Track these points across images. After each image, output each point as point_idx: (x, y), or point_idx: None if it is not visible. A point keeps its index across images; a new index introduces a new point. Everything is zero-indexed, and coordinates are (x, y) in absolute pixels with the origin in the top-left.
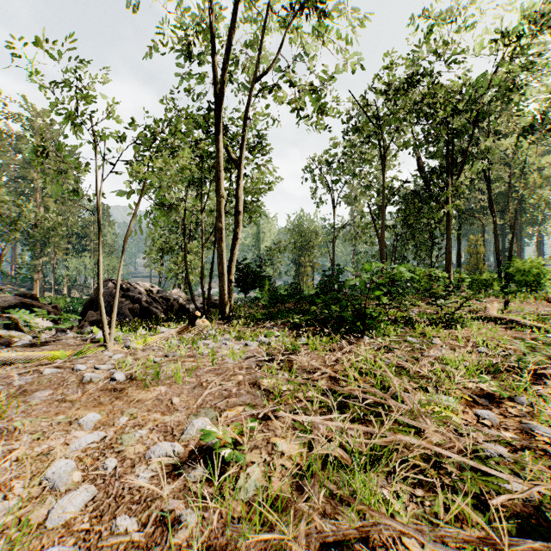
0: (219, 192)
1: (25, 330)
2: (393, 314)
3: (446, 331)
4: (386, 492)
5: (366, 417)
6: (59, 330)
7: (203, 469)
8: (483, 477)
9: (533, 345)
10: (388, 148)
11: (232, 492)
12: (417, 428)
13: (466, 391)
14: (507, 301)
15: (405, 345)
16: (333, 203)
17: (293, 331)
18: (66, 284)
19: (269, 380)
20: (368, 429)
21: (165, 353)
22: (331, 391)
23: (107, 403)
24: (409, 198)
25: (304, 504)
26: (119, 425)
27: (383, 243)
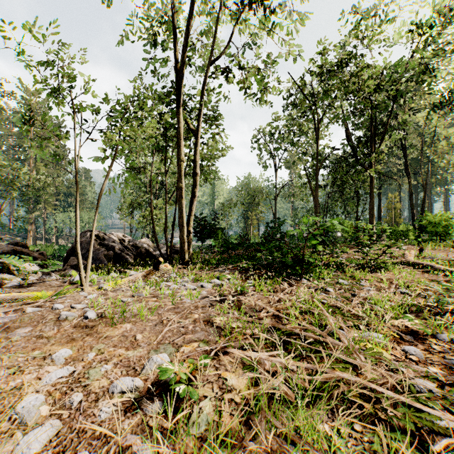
0: (180, 157)
1: (15, 273)
2: (325, 260)
3: (371, 275)
4: (327, 427)
5: (306, 352)
6: (45, 273)
7: (160, 403)
8: (416, 413)
9: (447, 287)
10: (321, 121)
11: (186, 427)
12: (352, 363)
13: (393, 328)
14: (421, 249)
15: (338, 287)
16: (275, 167)
17: (241, 274)
18: (55, 234)
19: (221, 318)
20: (309, 365)
21: (132, 294)
22: (274, 328)
23: (78, 339)
24: (338, 162)
25: (252, 442)
26: (87, 360)
27: (317, 200)
